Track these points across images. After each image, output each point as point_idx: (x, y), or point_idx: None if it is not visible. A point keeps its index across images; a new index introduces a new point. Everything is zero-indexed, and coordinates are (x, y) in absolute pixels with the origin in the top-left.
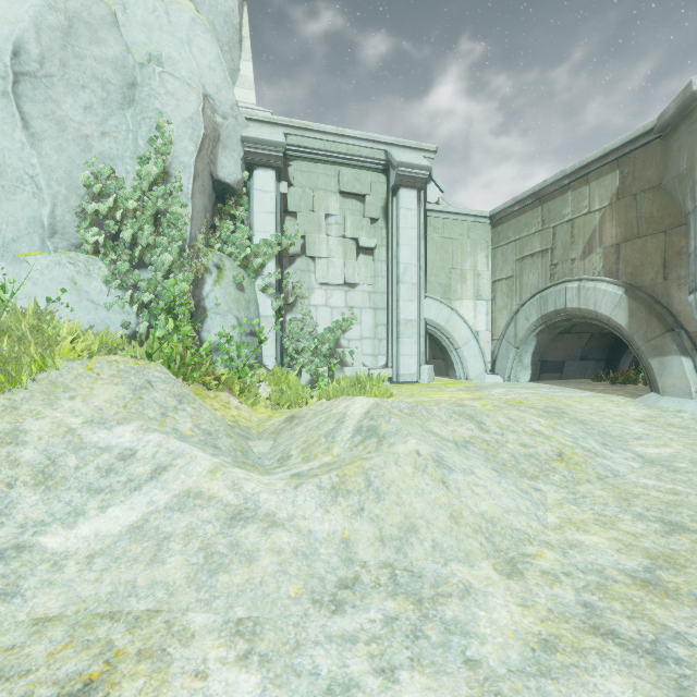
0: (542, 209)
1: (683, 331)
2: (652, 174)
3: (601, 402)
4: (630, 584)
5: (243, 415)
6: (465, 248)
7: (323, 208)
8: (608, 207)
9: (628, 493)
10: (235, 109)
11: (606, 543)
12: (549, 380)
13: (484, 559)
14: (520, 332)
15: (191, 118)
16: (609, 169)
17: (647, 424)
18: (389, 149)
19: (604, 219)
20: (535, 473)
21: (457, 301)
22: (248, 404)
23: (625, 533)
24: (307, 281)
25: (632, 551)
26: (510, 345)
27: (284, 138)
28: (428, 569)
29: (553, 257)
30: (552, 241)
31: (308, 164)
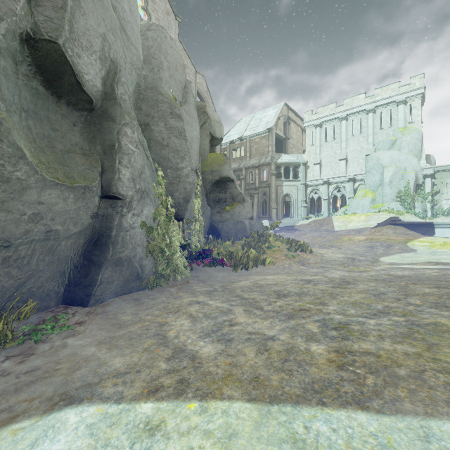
0: None
1: None
2: None
3: None
4: None
5: None
6: None
7: (445, 182)
8: None
9: None
10: (420, 169)
11: None
12: None
13: None
14: None
15: (412, 178)
16: None
17: None
18: None
19: None
20: None
21: None
22: None
23: None
24: (440, 199)
25: None
26: None
27: (433, 171)
28: None
29: None
30: None
31: (440, 173)
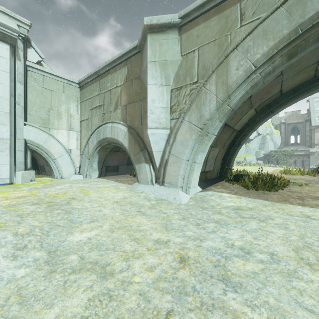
0: (100, 82)
1: (146, 151)
2: (138, 70)
3: (111, 190)
4: None
5: None
6: (61, 98)
7: None
8: (123, 85)
9: None
10: None
11: None
12: (111, 176)
13: None
14: (90, 150)
15: None
16: (123, 65)
17: (118, 204)
18: None
19: (122, 91)
20: None
21: (55, 129)
22: None
23: None
24: None
25: None
26: (86, 157)
27: None
28: None
29: (104, 109)
30: (103, 100)
31: None
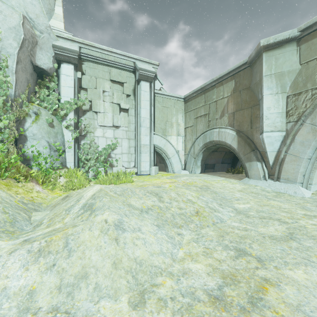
0: (205, 96)
1: (258, 151)
2: (246, 82)
3: (226, 182)
4: (206, 302)
5: (41, 196)
6: (173, 112)
7: (102, 87)
8: (230, 96)
9: (224, 232)
10: (49, 29)
11: (203, 269)
12: (208, 172)
13: (126, 293)
14: (195, 151)
15: (14, 27)
16: (230, 79)
17: (242, 192)
18: (135, 61)
19: (229, 101)
20: (182, 224)
21: (169, 136)
22: (50, 189)
23: (216, 259)
24: (93, 124)
25: (215, 273)
26: (192, 157)
27: (78, 49)
28: (83, 308)
29: (209, 117)
30: (208, 110)
31: (93, 64)
